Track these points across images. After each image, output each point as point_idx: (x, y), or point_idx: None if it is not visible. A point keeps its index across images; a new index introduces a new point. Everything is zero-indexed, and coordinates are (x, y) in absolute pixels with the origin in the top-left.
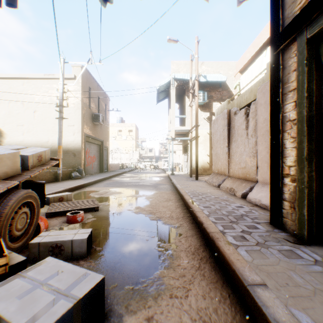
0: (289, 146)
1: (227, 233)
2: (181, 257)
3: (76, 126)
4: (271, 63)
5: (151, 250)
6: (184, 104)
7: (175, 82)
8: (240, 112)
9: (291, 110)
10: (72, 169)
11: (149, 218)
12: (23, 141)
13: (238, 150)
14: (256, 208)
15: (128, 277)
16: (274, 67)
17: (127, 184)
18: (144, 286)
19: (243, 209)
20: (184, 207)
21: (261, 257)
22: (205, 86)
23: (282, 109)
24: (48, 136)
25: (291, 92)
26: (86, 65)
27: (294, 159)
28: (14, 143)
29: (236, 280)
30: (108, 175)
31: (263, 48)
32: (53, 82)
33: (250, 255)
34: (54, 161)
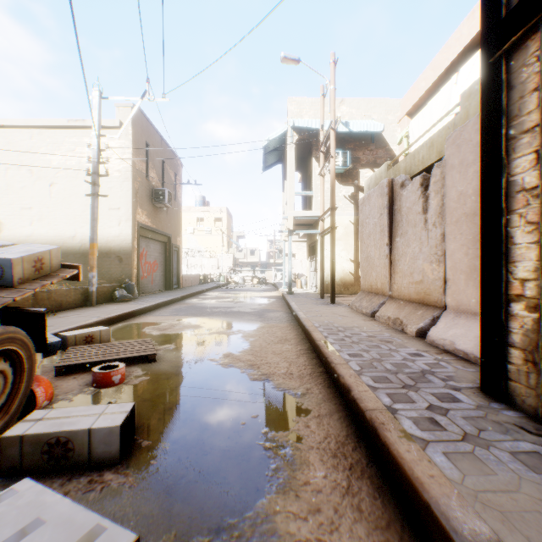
0: (523, 239)
1: (401, 411)
2: (310, 462)
3: (123, 210)
4: (483, 81)
5: (251, 446)
6: (310, 173)
7: (294, 134)
8: (412, 183)
9: (528, 170)
10: (116, 285)
11: (247, 376)
12: (31, 236)
13: (408, 251)
14: (447, 358)
15: (201, 513)
16: (490, 87)
17: (212, 310)
18: (233, 537)
19: (422, 360)
20: (312, 354)
21: (479, 469)
22: (346, 140)
23: (506, 169)
24: (75, 227)
25: (527, 134)
26: (139, 102)
27: (534, 266)
28: (16, 239)
29: (433, 528)
30: (179, 294)
31: (451, 70)
32: (84, 134)
33: (455, 464)
34: (69, 270)
